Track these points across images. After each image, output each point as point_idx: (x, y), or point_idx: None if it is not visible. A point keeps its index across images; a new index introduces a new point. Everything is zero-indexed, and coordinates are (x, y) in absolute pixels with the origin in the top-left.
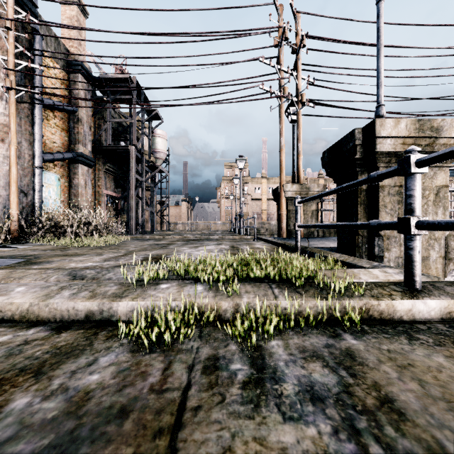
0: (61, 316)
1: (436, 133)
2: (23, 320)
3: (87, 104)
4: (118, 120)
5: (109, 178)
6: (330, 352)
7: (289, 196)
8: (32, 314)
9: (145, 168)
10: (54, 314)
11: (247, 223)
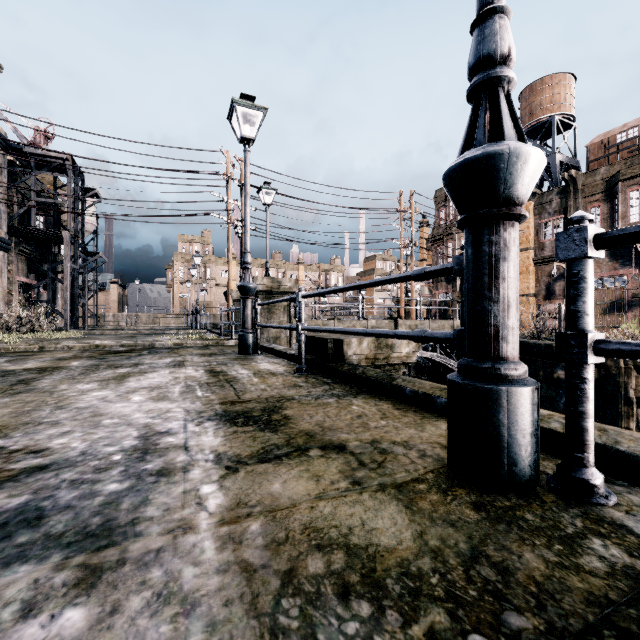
0: (142, 346)
1: (280, 284)
2: (131, 347)
3: (3, 177)
4: (47, 200)
5: (22, 260)
6: (204, 346)
7: (235, 298)
8: (134, 346)
9: (79, 254)
10: (140, 345)
11: (210, 315)
